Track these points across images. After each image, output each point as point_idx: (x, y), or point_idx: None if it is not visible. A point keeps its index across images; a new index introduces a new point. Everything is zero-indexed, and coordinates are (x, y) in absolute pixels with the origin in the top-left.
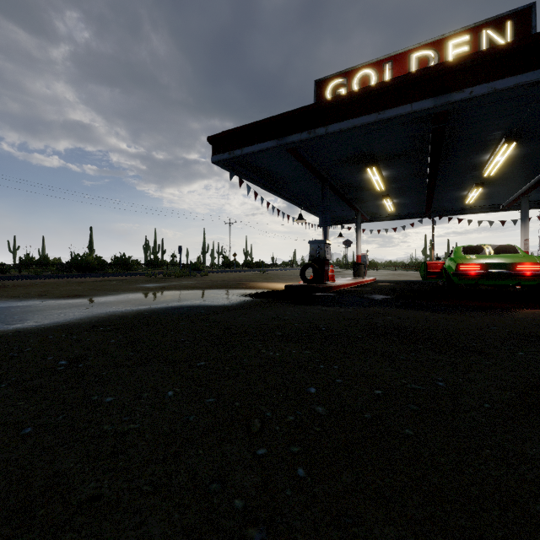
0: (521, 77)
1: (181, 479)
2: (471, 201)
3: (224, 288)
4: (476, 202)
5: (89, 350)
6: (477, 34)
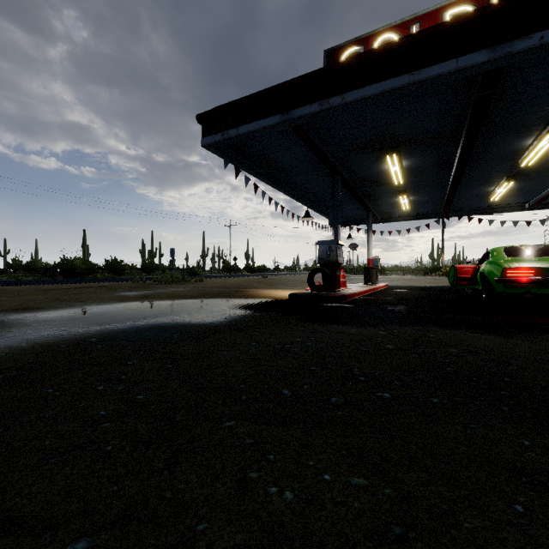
0: None
1: None
2: (496, 198)
3: (217, 297)
4: (500, 200)
5: None
6: None
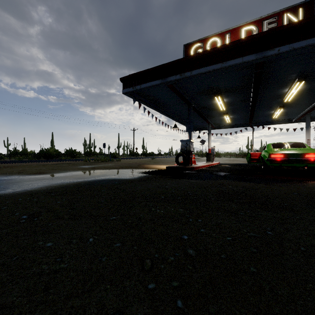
0: (309, 40)
1: (93, 311)
2: (276, 116)
3: (129, 168)
4: (279, 117)
5: (42, 208)
6: (281, 16)
